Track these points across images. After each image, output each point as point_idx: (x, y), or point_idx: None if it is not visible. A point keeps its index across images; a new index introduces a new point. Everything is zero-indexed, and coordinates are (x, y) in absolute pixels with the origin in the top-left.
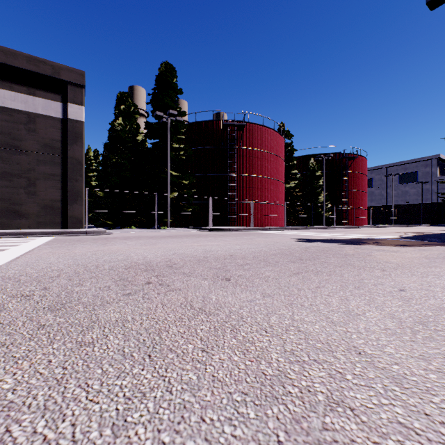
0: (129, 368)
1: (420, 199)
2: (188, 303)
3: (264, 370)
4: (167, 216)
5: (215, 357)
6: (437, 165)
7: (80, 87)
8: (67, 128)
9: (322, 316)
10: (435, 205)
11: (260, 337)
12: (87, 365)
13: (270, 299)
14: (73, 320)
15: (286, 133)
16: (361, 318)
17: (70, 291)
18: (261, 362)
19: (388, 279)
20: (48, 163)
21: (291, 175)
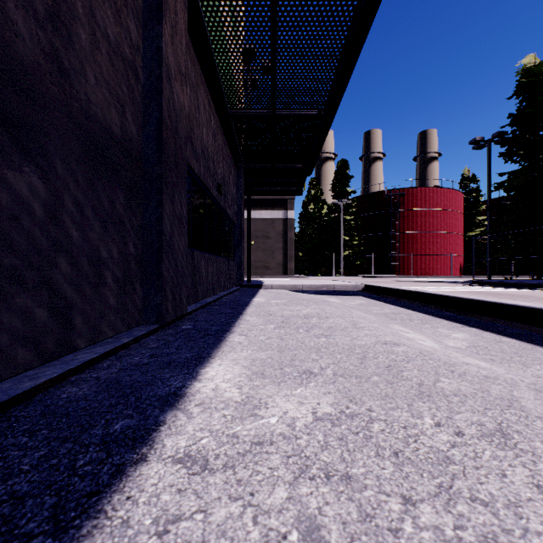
0: None
1: None
2: None
3: None
4: (341, 268)
5: None
6: None
7: (293, 200)
8: (287, 223)
9: None
10: None
11: None
12: None
13: None
14: None
15: (470, 179)
16: None
17: None
18: None
19: None
20: (279, 242)
21: (478, 222)
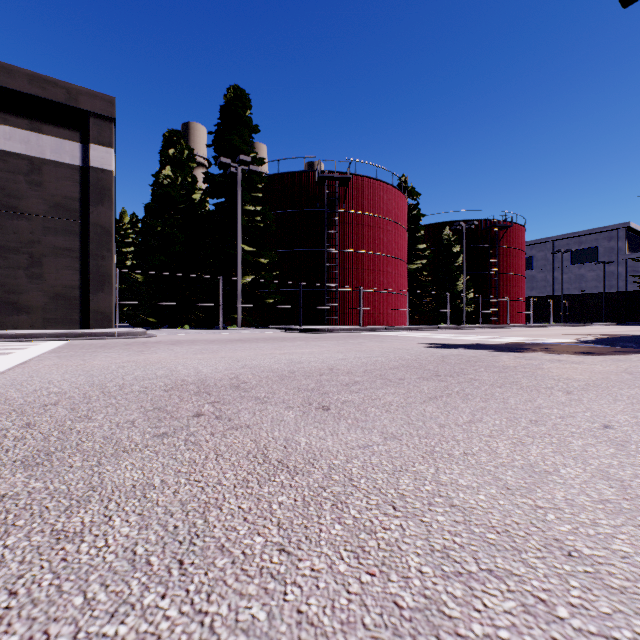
0: (138, 594)
1: (601, 286)
2: (259, 451)
3: (397, 595)
4: (237, 311)
5: (304, 564)
6: (625, 238)
7: (108, 120)
8: (89, 181)
9: (488, 476)
10: (623, 295)
11: (384, 520)
12: (58, 586)
13: (397, 443)
14: (57, 486)
15: (409, 191)
16: (554, 478)
17: (68, 430)
18: (389, 577)
19: (579, 408)
20: (60, 231)
21: (417, 251)
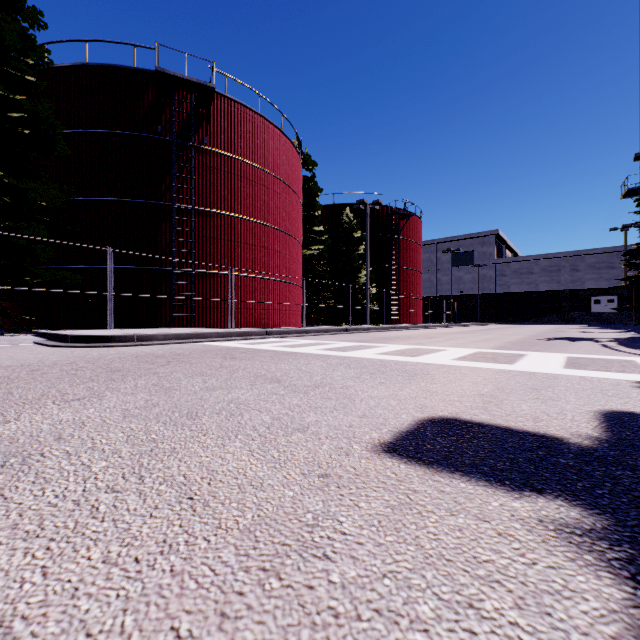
0: None
1: (476, 288)
2: None
3: None
4: None
5: None
6: (495, 244)
7: None
8: None
9: None
10: (493, 296)
11: None
12: None
13: None
14: None
15: (304, 159)
16: None
17: None
18: None
19: None
20: None
21: (313, 235)
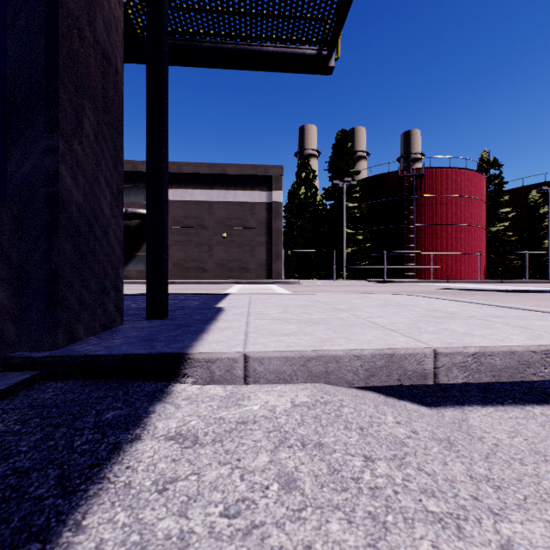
0: None
1: None
2: None
3: None
4: (343, 270)
5: None
6: None
7: (280, 177)
8: (272, 209)
9: None
10: None
11: None
12: None
13: None
14: None
15: (491, 163)
16: None
17: None
18: None
19: None
20: (261, 234)
21: (500, 215)
